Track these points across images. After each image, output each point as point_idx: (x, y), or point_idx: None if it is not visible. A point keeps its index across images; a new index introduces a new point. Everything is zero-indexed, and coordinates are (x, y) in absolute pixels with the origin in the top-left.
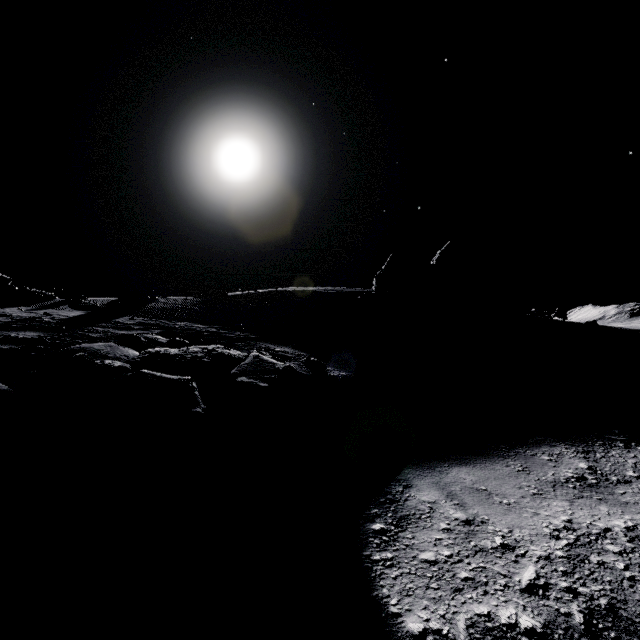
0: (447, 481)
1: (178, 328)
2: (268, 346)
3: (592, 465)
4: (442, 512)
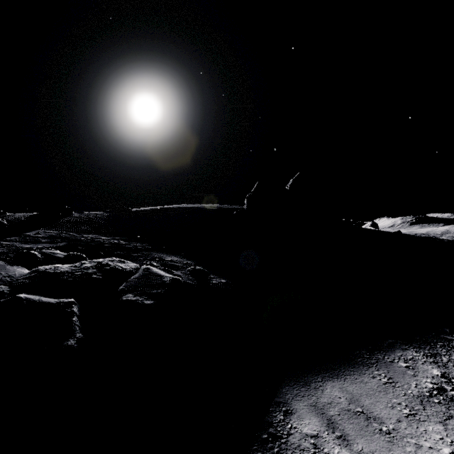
0: (324, 402)
1: (83, 240)
2: (160, 256)
3: (444, 372)
4: (327, 452)
